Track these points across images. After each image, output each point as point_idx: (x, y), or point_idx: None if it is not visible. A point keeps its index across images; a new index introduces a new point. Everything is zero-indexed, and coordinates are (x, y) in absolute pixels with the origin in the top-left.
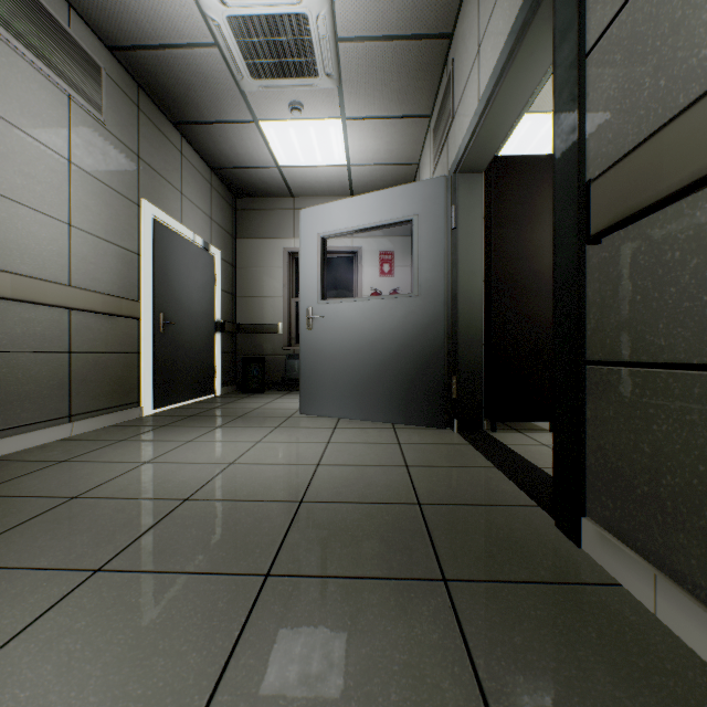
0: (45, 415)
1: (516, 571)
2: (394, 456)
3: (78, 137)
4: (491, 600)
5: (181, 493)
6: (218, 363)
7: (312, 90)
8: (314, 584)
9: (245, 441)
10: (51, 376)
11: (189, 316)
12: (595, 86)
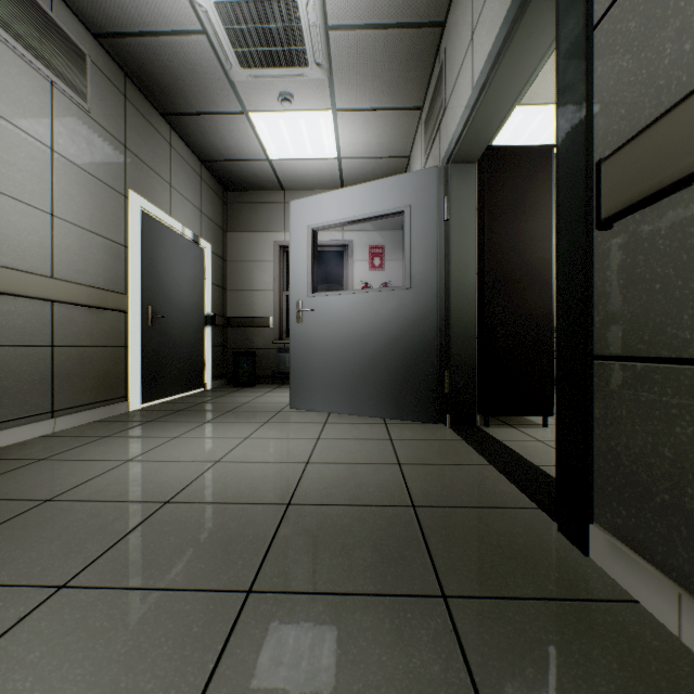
0: (26, 411)
1: (521, 585)
2: (386, 453)
3: (62, 125)
4: (496, 621)
5: (162, 495)
6: (208, 357)
7: (302, 80)
8: (300, 603)
9: (233, 437)
10: (32, 370)
11: (178, 309)
12: (605, 59)
